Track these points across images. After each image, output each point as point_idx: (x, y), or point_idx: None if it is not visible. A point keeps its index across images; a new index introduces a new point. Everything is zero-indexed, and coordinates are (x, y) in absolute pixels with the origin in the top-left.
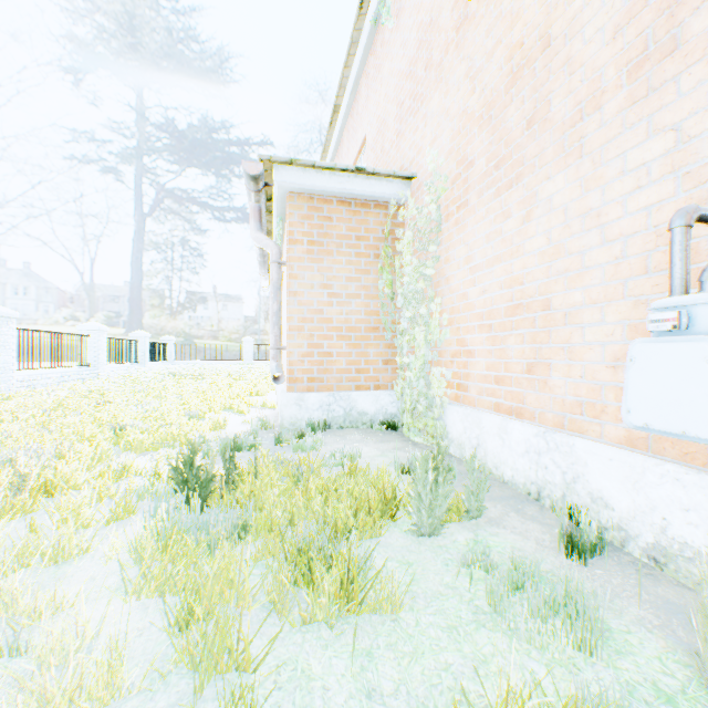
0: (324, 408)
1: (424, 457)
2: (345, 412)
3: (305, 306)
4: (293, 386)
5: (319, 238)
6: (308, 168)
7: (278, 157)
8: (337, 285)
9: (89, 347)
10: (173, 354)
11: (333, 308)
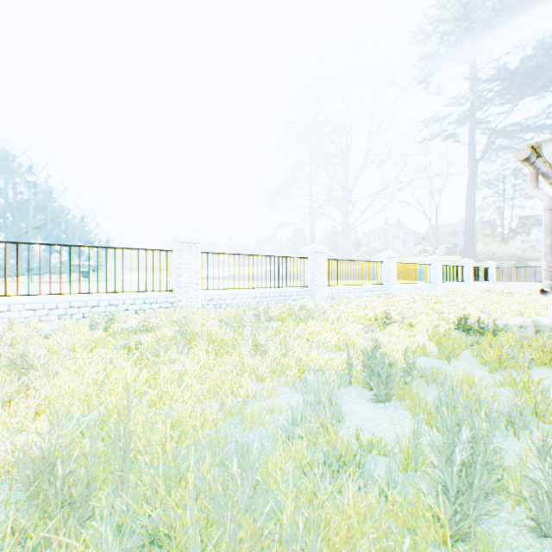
0: None
1: None
2: None
3: None
4: None
5: None
6: None
7: (541, 140)
8: None
9: (429, 272)
10: (492, 276)
11: None
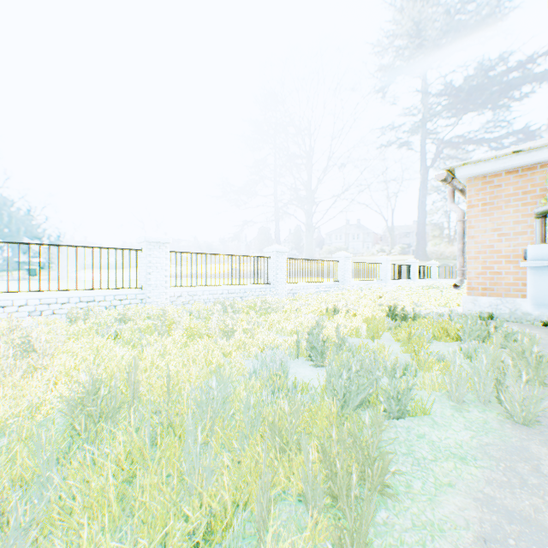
0: (492, 307)
1: (475, 317)
2: (509, 311)
3: (479, 244)
4: (470, 292)
5: (489, 200)
6: (477, 163)
7: (454, 166)
8: (505, 228)
9: (381, 270)
10: (435, 274)
11: (501, 243)
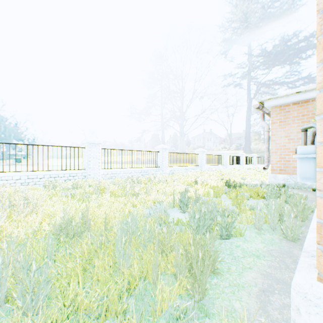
0: (284, 180)
1: (273, 185)
2: (294, 182)
3: (278, 144)
4: (272, 172)
5: (283, 119)
6: (276, 98)
7: (263, 100)
8: (292, 135)
9: (223, 159)
10: (255, 161)
11: (290, 144)
